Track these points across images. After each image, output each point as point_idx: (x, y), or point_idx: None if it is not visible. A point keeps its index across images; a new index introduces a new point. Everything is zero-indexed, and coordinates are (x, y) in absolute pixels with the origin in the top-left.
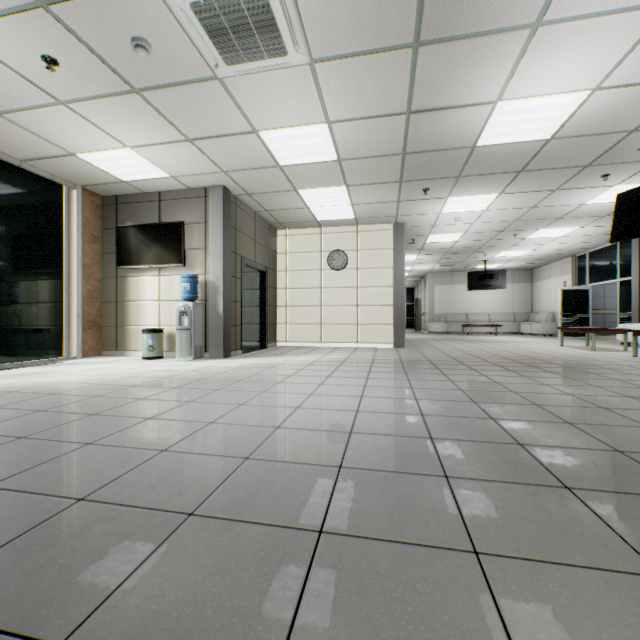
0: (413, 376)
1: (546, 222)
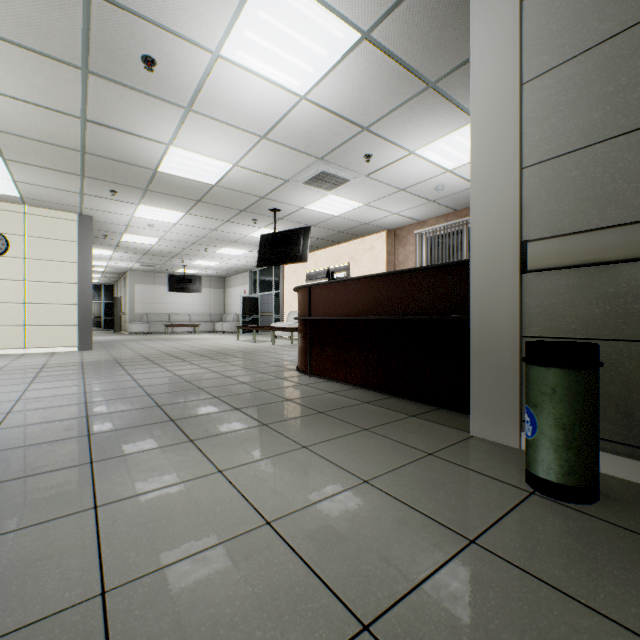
0: (91, 375)
1: (227, 243)
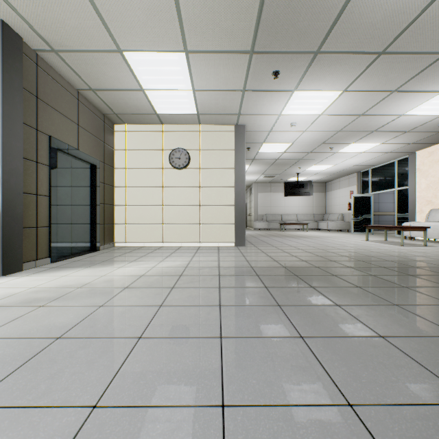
0: (300, 319)
1: (361, 135)
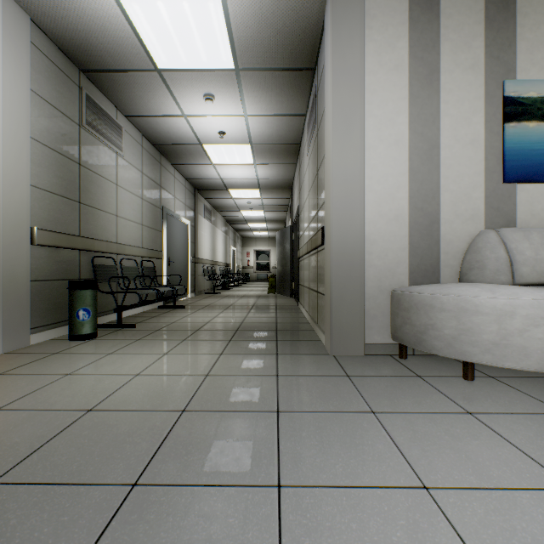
0: None
1: None
